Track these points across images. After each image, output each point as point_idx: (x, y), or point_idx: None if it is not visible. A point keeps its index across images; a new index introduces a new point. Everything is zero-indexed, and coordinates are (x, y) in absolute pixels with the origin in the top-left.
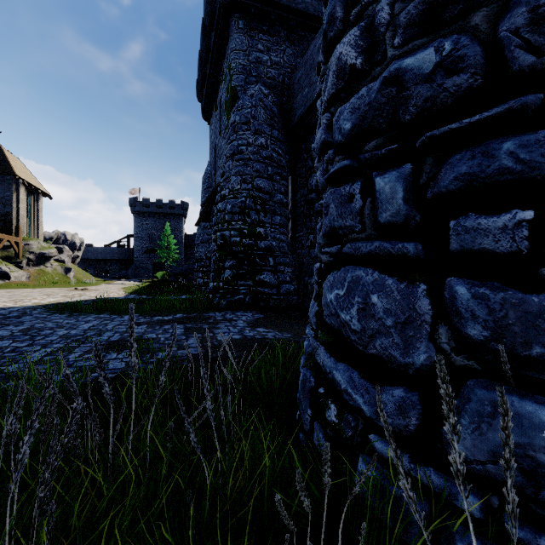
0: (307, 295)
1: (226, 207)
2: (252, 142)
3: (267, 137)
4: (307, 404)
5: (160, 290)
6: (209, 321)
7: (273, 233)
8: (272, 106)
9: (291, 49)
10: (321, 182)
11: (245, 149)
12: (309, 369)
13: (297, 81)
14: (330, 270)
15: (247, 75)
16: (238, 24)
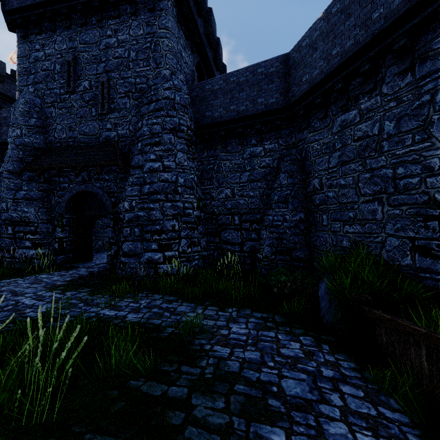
0: None
1: None
2: None
3: None
4: None
5: None
6: None
7: None
8: None
9: None
10: None
11: None
12: None
13: None
14: None
15: None
16: None
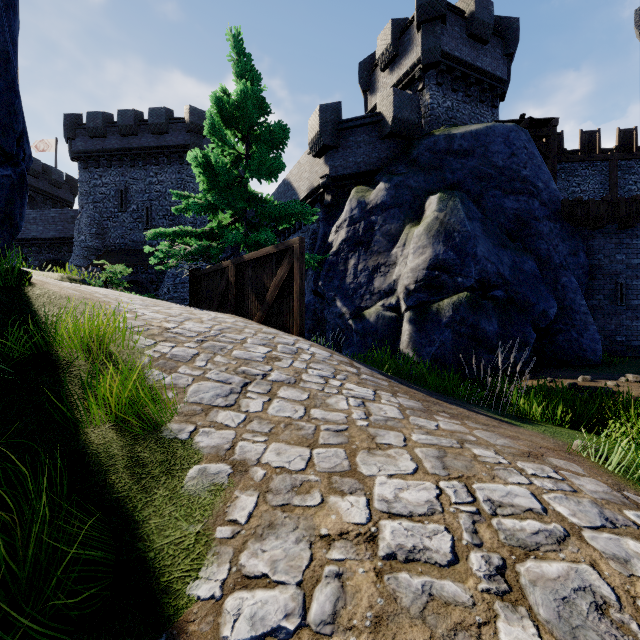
0: None
1: None
2: None
3: None
4: None
5: None
6: None
7: None
8: None
9: None
10: None
11: None
12: None
13: None
14: None
15: None
16: None
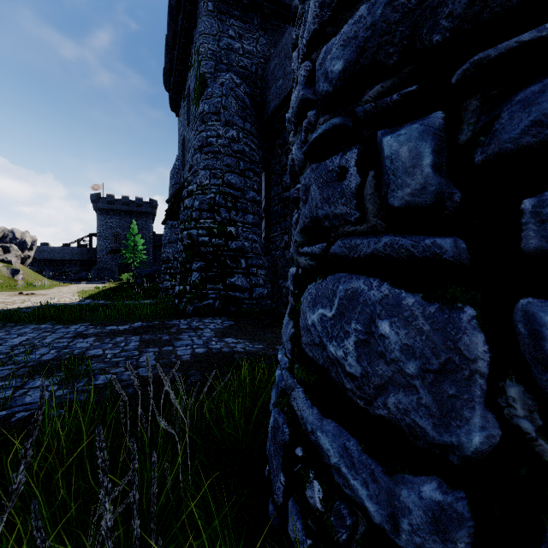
0: (282, 298)
1: (193, 203)
2: (222, 134)
3: (239, 130)
4: (280, 464)
5: (122, 294)
6: (172, 331)
7: (245, 233)
8: (245, 97)
9: (265, 39)
10: (298, 158)
11: (215, 141)
12: (282, 411)
13: (271, 72)
14: (312, 278)
15: (217, 62)
16: (207, 5)
